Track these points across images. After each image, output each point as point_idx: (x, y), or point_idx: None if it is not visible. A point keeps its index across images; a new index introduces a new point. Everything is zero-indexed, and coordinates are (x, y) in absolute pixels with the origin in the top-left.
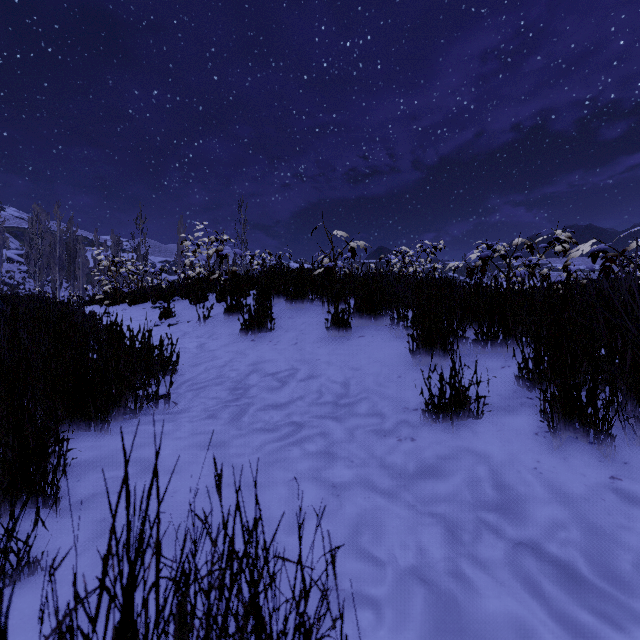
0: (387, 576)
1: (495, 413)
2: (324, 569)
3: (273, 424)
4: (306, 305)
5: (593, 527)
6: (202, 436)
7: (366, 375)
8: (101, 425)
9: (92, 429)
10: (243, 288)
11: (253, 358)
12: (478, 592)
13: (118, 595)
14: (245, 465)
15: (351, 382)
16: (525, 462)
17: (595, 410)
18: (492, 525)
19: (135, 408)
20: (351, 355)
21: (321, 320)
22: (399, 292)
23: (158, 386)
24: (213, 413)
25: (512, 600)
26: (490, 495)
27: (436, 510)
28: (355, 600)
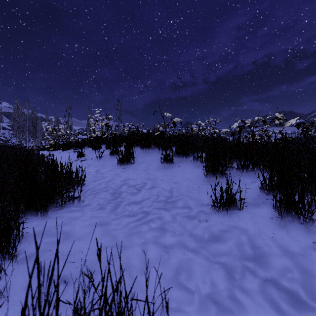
0: (195, 299)
1: (249, 207)
2: (160, 295)
3: (133, 212)
4: (151, 150)
5: (306, 271)
6: (96, 219)
7: (181, 186)
8: (43, 213)
9: (39, 215)
10: (119, 142)
11: (123, 177)
12: (245, 309)
13: (45, 312)
14: (118, 235)
15: (174, 190)
16: (267, 234)
17: (303, 206)
18: (251, 269)
19: (62, 204)
20: (173, 176)
21: (158, 158)
22: (198, 144)
23: (74, 192)
24: (102, 206)
25: (264, 314)
26: (249, 252)
27: (220, 260)
28: (178, 314)
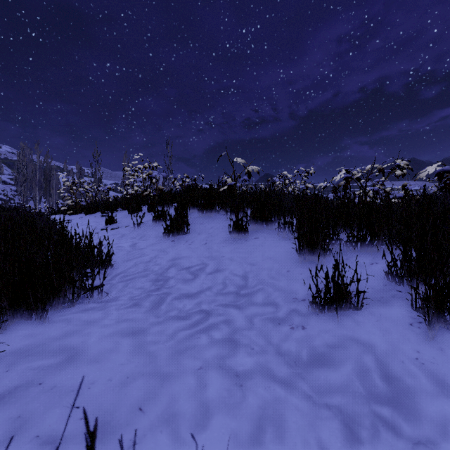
0: None
1: (372, 304)
2: None
3: (185, 312)
4: (214, 214)
5: None
6: (125, 323)
7: (261, 269)
8: (41, 314)
9: (34, 317)
10: (167, 201)
11: (172, 255)
12: None
13: None
14: (159, 353)
15: (249, 275)
16: (406, 352)
17: None
18: (387, 421)
19: (72, 298)
20: (249, 253)
21: (225, 225)
22: (285, 204)
23: (92, 279)
24: (137, 302)
25: None
26: (380, 387)
27: (331, 401)
28: None
